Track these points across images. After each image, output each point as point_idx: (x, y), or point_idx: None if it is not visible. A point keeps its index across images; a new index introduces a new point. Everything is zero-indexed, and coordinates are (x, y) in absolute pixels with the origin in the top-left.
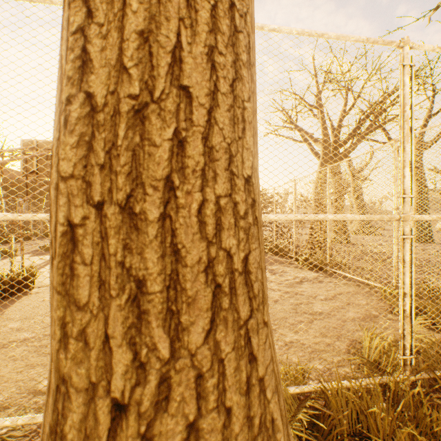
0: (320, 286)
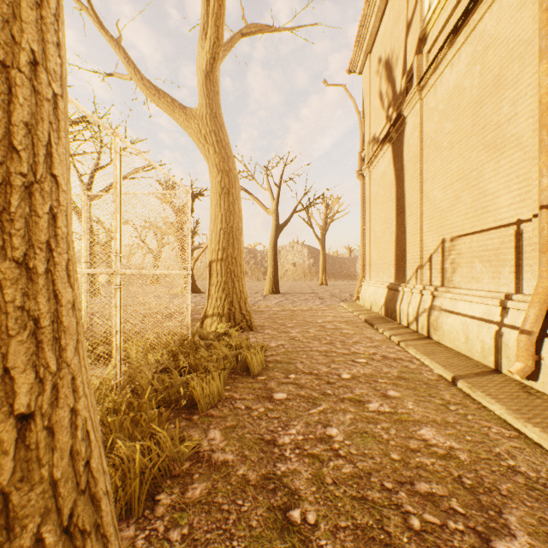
0: None
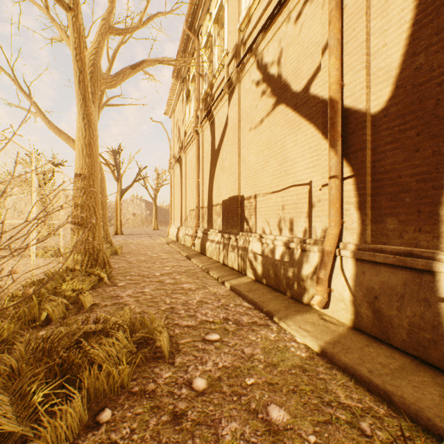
0: None
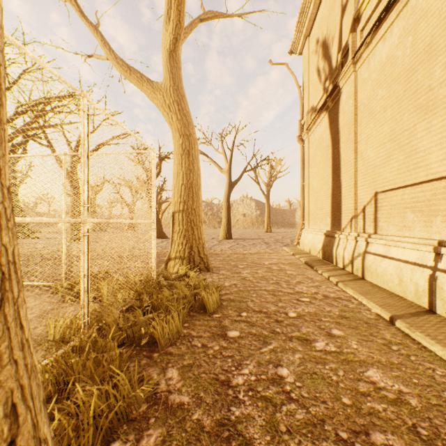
0: None
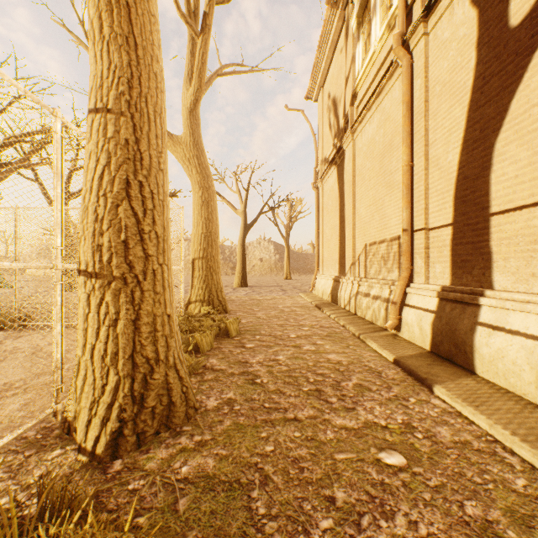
0: (29, 339)
